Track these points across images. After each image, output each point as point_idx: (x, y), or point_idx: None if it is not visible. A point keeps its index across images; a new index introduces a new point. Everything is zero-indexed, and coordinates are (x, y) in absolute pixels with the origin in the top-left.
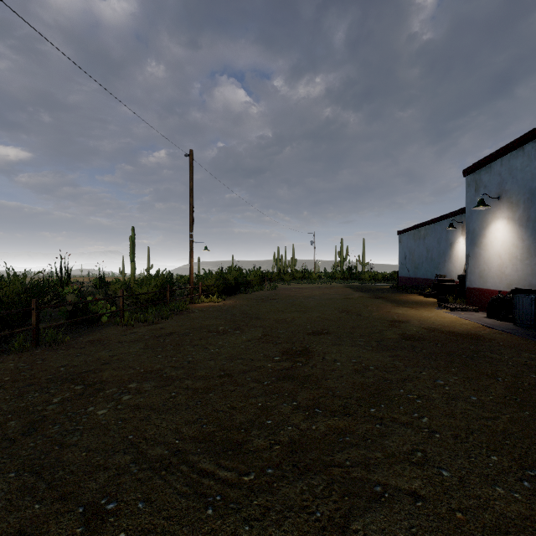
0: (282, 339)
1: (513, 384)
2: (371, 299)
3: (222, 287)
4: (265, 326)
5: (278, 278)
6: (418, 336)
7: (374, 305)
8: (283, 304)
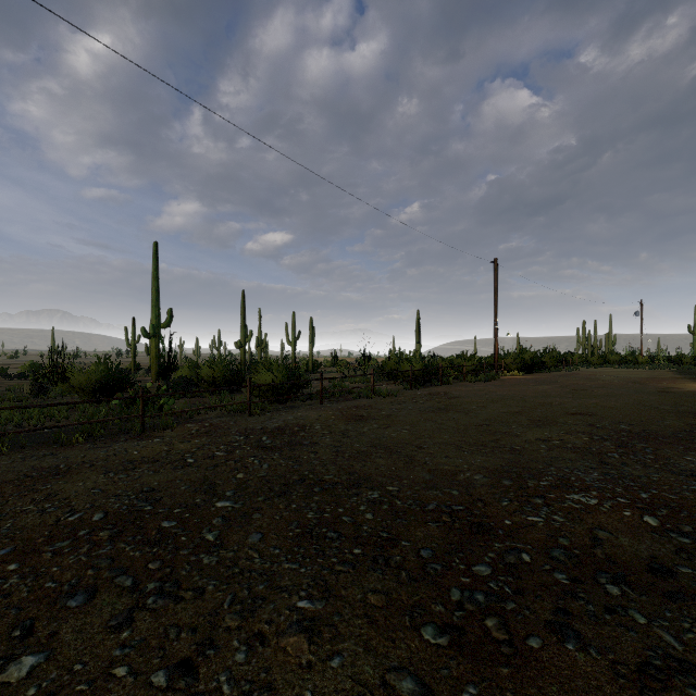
0: (572, 387)
1: (687, 400)
2: (680, 379)
3: (520, 365)
4: (562, 384)
5: (581, 361)
6: (673, 392)
7: (672, 381)
8: (579, 378)
